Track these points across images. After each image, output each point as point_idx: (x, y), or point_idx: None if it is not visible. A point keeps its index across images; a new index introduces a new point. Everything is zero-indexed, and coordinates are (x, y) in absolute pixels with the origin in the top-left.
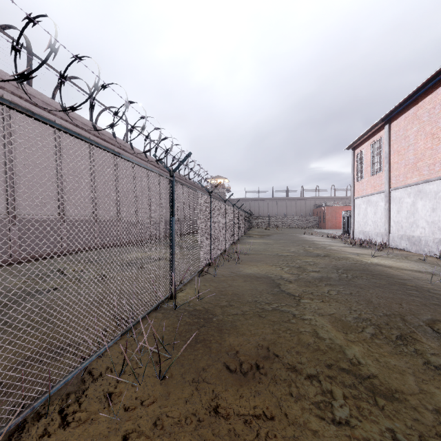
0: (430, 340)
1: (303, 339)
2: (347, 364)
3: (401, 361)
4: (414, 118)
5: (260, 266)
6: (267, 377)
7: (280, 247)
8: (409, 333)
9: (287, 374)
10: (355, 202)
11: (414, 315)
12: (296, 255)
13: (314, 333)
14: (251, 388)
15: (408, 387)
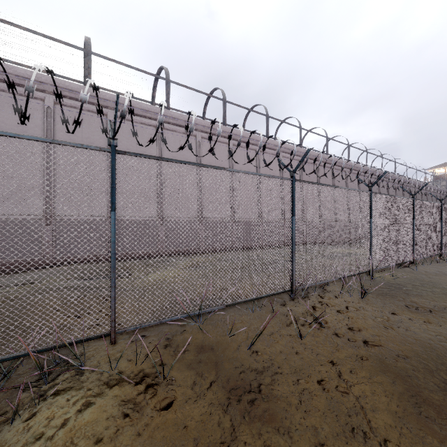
0: None
1: None
2: None
3: None
4: None
5: None
6: (435, 314)
7: None
8: None
9: None
10: None
11: None
12: None
13: None
14: (420, 314)
15: None
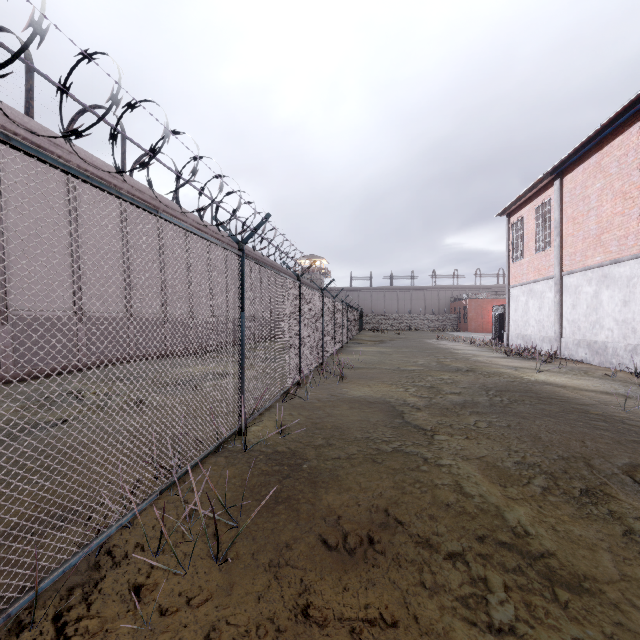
0: (631, 497)
1: (440, 496)
2: (509, 535)
3: (589, 529)
4: (597, 170)
5: (374, 385)
6: (386, 558)
7: (402, 357)
8: (599, 486)
9: (417, 552)
10: (511, 293)
11: (604, 459)
12: (426, 369)
13: (456, 486)
14: (361, 575)
15: (604, 571)
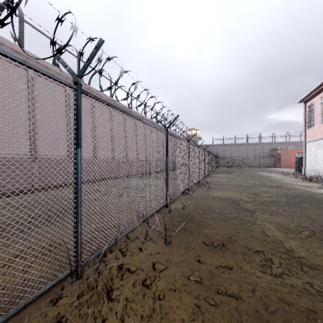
0: None
1: (254, 233)
2: (284, 248)
3: None
4: None
5: (225, 192)
6: (229, 250)
7: (240, 180)
8: None
9: (242, 250)
10: (307, 146)
11: None
12: (253, 185)
13: (262, 230)
14: (219, 254)
15: None
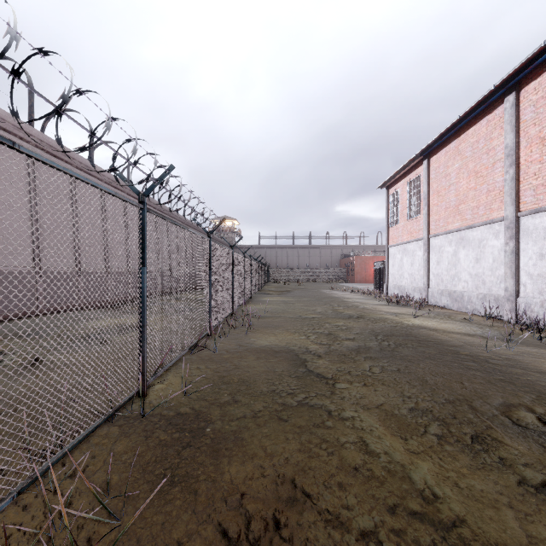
0: (515, 441)
1: (347, 459)
2: (419, 502)
3: (488, 482)
4: (456, 153)
5: (279, 334)
6: None
7: (303, 306)
8: (486, 431)
9: (327, 534)
10: (390, 252)
11: (483, 400)
12: (324, 317)
13: (362, 444)
14: None
15: (512, 535)
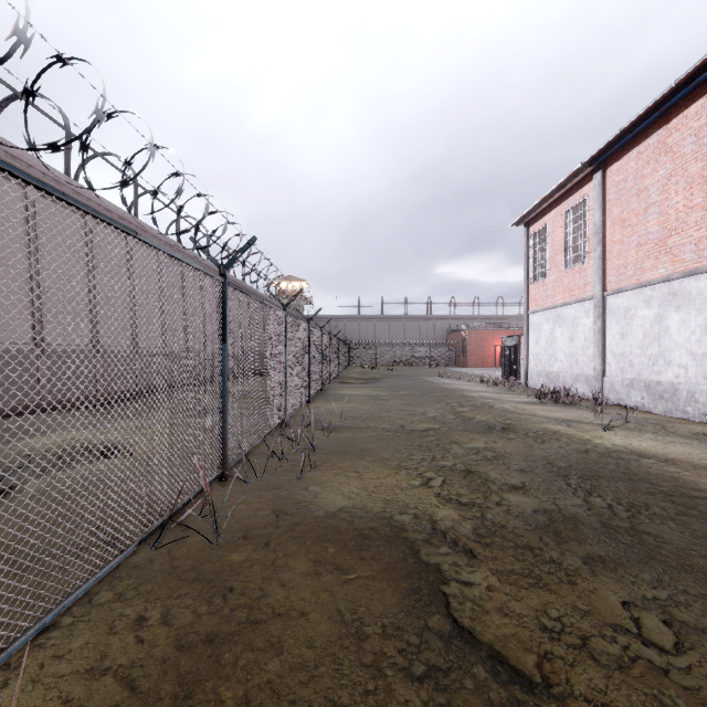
0: None
1: None
2: None
3: None
4: (660, 152)
5: (368, 473)
6: None
7: (403, 406)
8: None
9: None
10: (531, 320)
11: None
12: (445, 428)
13: None
14: None
15: None
